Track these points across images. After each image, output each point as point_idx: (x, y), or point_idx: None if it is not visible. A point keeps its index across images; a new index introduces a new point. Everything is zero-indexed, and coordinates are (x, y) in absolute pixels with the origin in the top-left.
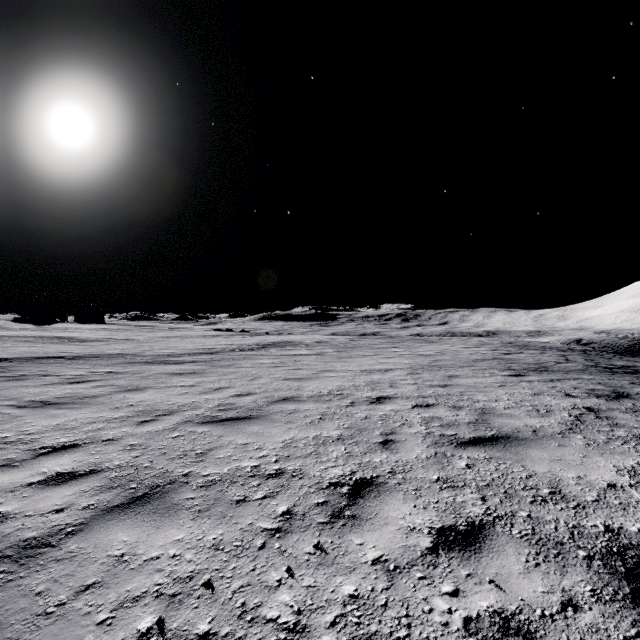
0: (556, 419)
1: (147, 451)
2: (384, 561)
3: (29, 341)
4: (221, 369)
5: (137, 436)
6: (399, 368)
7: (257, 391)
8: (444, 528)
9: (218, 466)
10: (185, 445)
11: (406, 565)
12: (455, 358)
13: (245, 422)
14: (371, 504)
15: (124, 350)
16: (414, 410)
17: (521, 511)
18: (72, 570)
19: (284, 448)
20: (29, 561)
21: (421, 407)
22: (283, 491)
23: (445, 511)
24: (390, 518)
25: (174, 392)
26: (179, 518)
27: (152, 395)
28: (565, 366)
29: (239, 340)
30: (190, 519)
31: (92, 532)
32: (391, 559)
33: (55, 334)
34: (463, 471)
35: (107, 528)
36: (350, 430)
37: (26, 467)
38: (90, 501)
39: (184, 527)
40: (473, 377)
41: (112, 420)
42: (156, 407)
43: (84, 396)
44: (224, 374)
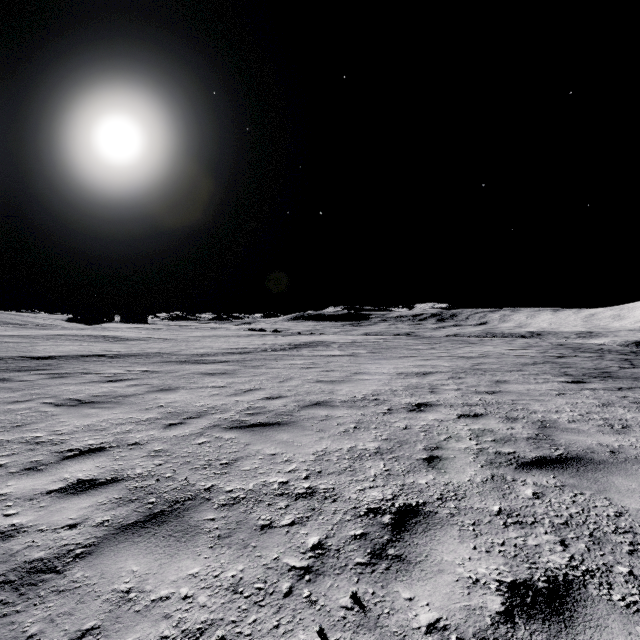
0: (637, 437)
1: (171, 458)
2: (442, 628)
3: (78, 340)
4: (252, 369)
5: (163, 441)
6: (439, 371)
7: (288, 394)
8: (517, 583)
9: (243, 480)
10: (210, 453)
11: (472, 638)
12: (500, 361)
13: (274, 429)
14: (419, 541)
15: (162, 349)
16: (460, 420)
17: (618, 565)
18: (72, 607)
19: (315, 461)
20: (29, 590)
21: (468, 417)
22: (314, 516)
23: (515, 558)
24: (445, 563)
25: (204, 393)
26: (196, 545)
27: (183, 396)
28: (632, 372)
29: (271, 340)
30: (208, 547)
31: (101, 556)
32: (451, 626)
33: (102, 333)
34: (530, 502)
35: (118, 552)
36: (389, 442)
37: (50, 471)
38: (105, 516)
39: (200, 557)
40: (524, 383)
41: (141, 422)
42: (185, 409)
43: (118, 395)
44: (255, 375)
